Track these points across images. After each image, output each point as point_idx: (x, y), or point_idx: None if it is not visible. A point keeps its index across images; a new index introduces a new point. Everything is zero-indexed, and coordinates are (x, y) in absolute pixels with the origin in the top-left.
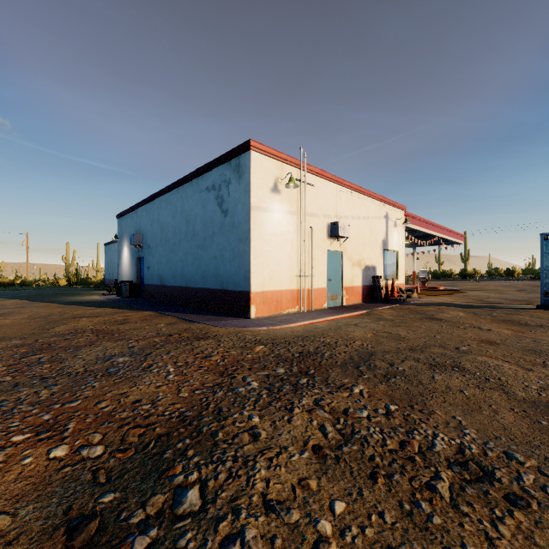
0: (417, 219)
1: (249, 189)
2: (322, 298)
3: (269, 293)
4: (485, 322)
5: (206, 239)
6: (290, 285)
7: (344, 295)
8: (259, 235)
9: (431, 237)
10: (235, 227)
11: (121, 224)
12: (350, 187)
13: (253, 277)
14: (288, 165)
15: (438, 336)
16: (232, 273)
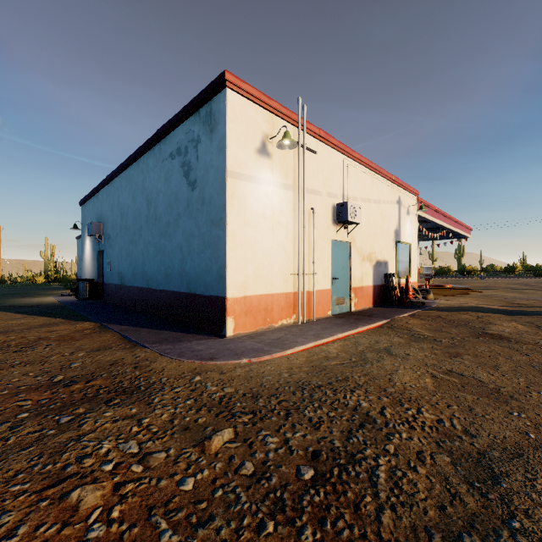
0: (429, 207)
1: (224, 145)
2: (326, 303)
3: (255, 299)
4: None
5: (169, 224)
6: (284, 286)
7: (352, 298)
8: (239, 214)
9: (440, 229)
10: (205, 204)
11: (83, 212)
12: (359, 160)
13: (230, 276)
14: (282, 119)
15: None
16: (202, 270)
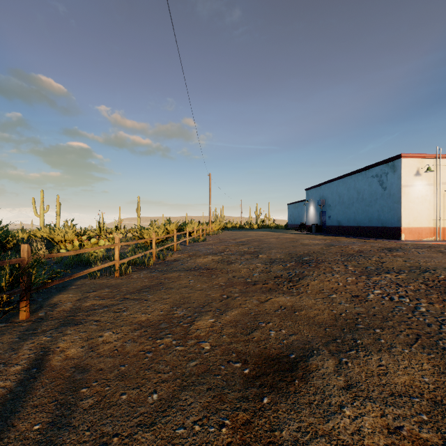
0: None
1: (400, 177)
2: None
3: (413, 228)
4: None
5: (371, 202)
6: (428, 224)
7: None
8: (406, 199)
9: None
10: (391, 196)
11: (308, 194)
12: None
13: (403, 220)
14: (426, 158)
15: None
16: (389, 218)
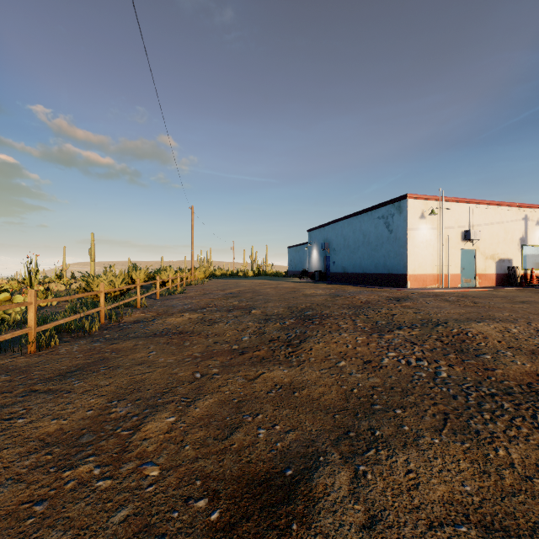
0: None
1: (406, 219)
2: (457, 281)
3: (418, 275)
4: None
5: (377, 246)
6: (432, 271)
7: (477, 280)
8: (412, 243)
9: None
10: (397, 240)
11: (311, 235)
12: (482, 203)
13: (408, 266)
14: (431, 200)
15: (520, 295)
16: (395, 264)
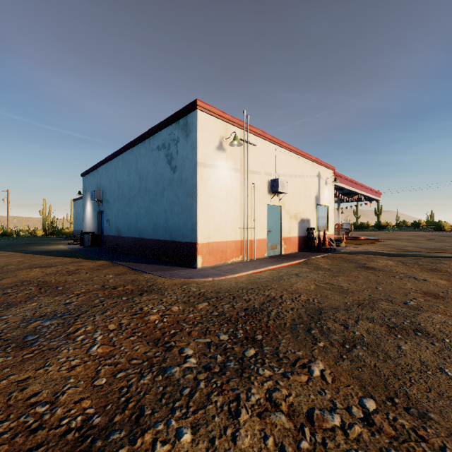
0: (344, 178)
1: (195, 146)
2: (264, 248)
3: (215, 244)
4: (416, 272)
5: (157, 194)
6: (234, 236)
7: (282, 245)
8: (205, 190)
9: (355, 194)
10: (183, 183)
11: (85, 181)
12: (288, 148)
13: (199, 229)
14: (232, 125)
15: (380, 288)
16: (180, 225)
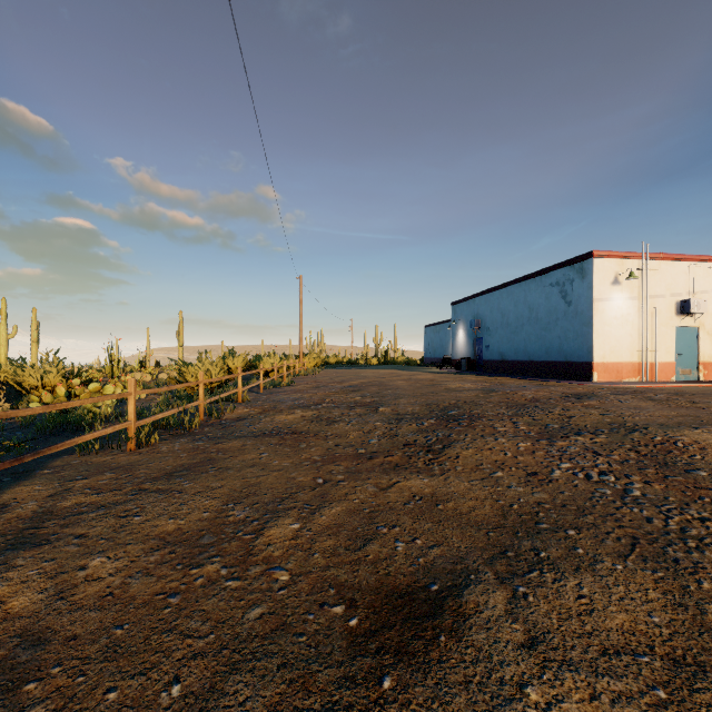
0: None
1: (591, 286)
2: (669, 372)
3: (610, 364)
4: None
5: (549, 323)
6: (630, 358)
7: (700, 370)
8: (600, 320)
9: None
10: (578, 315)
11: (455, 310)
12: (709, 260)
13: (595, 351)
14: (628, 259)
15: None
16: (576, 349)
